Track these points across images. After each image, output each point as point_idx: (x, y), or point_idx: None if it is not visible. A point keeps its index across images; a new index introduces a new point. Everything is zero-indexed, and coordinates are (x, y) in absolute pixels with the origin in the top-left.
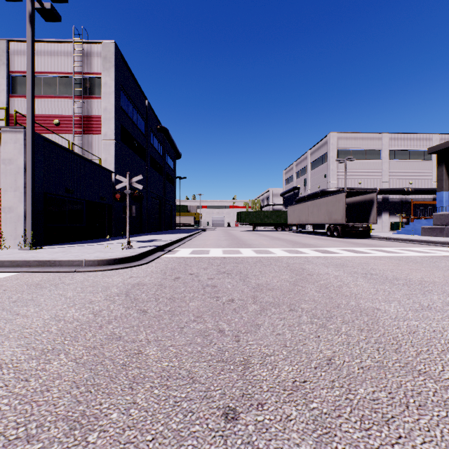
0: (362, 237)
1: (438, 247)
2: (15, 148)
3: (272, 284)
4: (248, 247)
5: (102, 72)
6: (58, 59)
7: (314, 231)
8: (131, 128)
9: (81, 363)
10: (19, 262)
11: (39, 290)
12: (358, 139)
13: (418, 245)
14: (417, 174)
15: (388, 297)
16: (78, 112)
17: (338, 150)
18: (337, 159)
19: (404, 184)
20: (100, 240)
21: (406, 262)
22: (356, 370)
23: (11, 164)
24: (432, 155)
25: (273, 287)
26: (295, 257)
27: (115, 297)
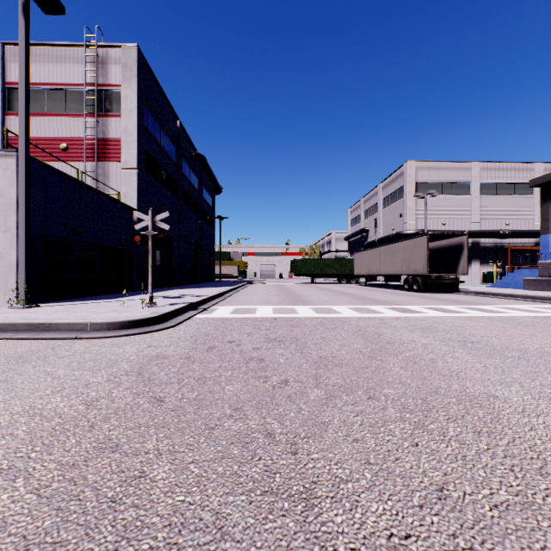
0: (448, 291)
1: (548, 304)
2: (4, 177)
3: (340, 357)
4: (306, 304)
5: (122, 84)
6: (66, 68)
7: (387, 284)
8: (158, 155)
9: (46, 497)
10: (2, 326)
11: (20, 365)
12: (442, 169)
13: (522, 301)
14: (515, 213)
15: (503, 377)
16: (92, 134)
17: (417, 183)
18: (416, 194)
19: (499, 226)
20: (118, 296)
21: (513, 325)
22: (487, 512)
23: (0, 198)
24: (534, 189)
25: (341, 361)
26: (366, 318)
27: (122, 376)
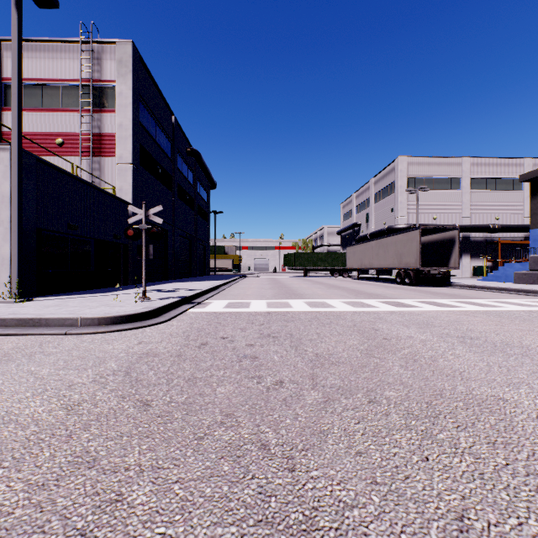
0: (440, 285)
1: None
2: None
3: (337, 354)
4: (299, 298)
5: (117, 79)
6: (62, 63)
7: (379, 278)
8: (154, 150)
9: (5, 529)
10: None
11: (3, 364)
12: (433, 164)
13: (514, 295)
14: (504, 207)
15: (510, 378)
16: (87, 129)
17: (408, 178)
18: (408, 189)
19: (489, 220)
20: (112, 290)
21: (510, 320)
22: None
23: None
24: (523, 184)
25: (338, 359)
26: (361, 313)
27: (109, 376)
